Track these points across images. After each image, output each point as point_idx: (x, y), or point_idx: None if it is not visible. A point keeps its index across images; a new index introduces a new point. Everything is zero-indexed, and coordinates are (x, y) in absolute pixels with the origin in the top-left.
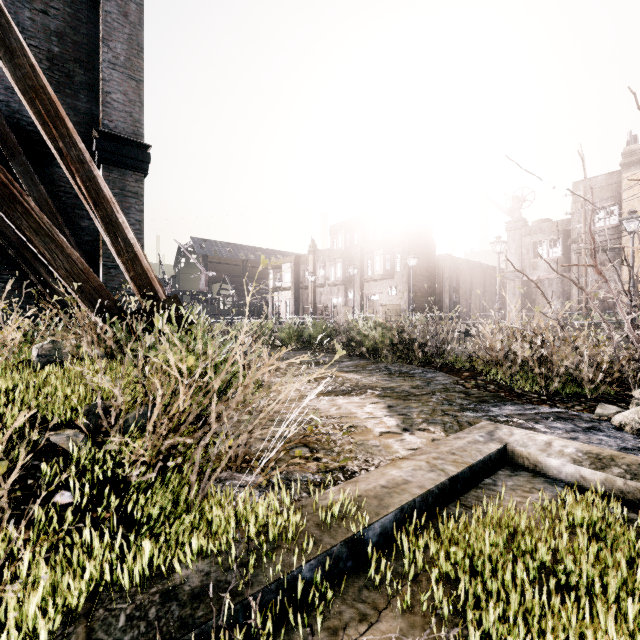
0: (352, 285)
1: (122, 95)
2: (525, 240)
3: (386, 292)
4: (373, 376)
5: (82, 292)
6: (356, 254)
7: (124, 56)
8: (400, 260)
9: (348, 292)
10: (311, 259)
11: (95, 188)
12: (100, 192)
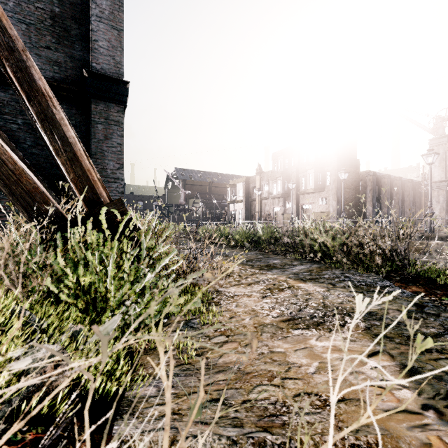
0: (289, 197)
1: (106, 42)
2: None
3: (317, 202)
4: (337, 289)
5: (13, 195)
6: (293, 173)
7: (108, 10)
8: (329, 176)
9: (286, 203)
10: (258, 179)
11: (27, 79)
12: (33, 84)
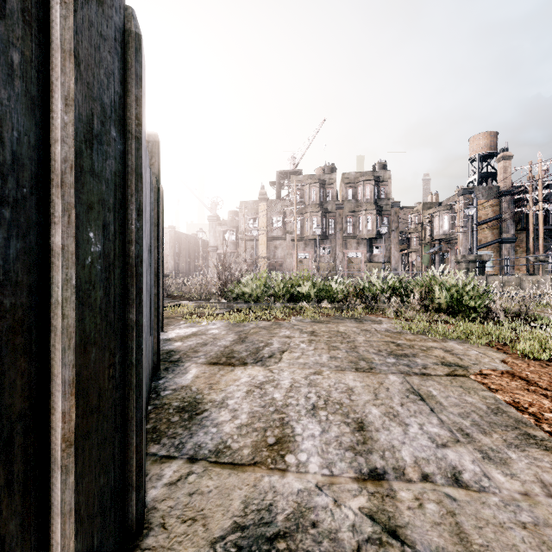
0: None
1: None
2: (218, 228)
3: None
4: None
5: None
6: None
7: None
8: None
9: None
10: None
11: None
12: None
